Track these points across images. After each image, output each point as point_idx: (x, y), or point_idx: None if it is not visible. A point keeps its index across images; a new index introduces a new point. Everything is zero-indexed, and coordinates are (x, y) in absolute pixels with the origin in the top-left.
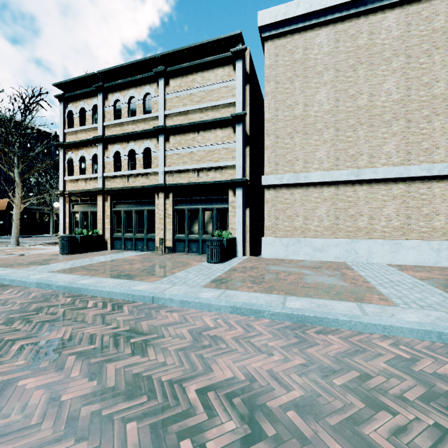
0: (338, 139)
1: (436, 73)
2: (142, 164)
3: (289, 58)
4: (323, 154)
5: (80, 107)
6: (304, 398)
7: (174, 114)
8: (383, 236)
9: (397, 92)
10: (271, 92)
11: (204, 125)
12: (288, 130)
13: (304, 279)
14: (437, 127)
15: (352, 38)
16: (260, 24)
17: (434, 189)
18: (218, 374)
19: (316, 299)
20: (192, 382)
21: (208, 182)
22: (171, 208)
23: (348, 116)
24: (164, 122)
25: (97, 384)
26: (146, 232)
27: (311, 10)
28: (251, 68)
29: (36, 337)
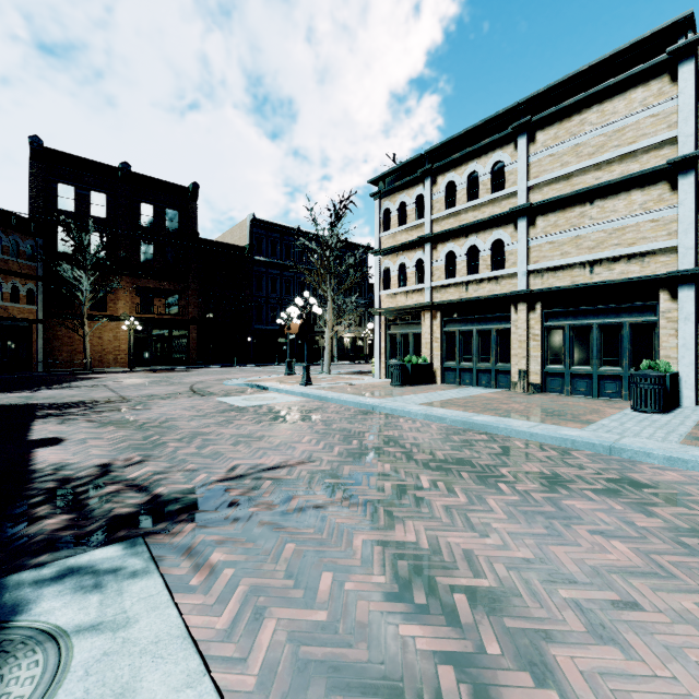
0: None
1: None
2: (489, 264)
3: None
4: None
5: (399, 202)
6: None
7: (544, 183)
8: None
9: None
10: None
11: (603, 190)
12: None
13: None
14: None
15: None
16: None
17: None
18: None
19: None
20: None
21: (613, 281)
22: (539, 326)
23: None
24: (527, 198)
25: (663, 522)
26: (494, 361)
27: None
28: None
29: (510, 467)
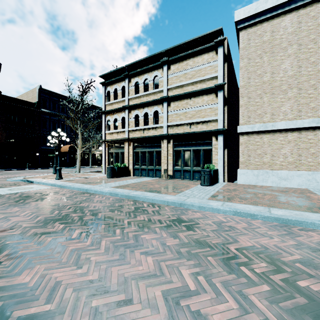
0: (300, 96)
1: None
2: (152, 121)
3: (259, 40)
4: (287, 108)
5: (114, 88)
6: (303, 259)
7: (174, 88)
8: None
9: None
10: (245, 66)
11: (194, 93)
12: (258, 92)
13: (278, 198)
14: None
15: (313, 18)
16: (236, 20)
17: None
18: (243, 243)
19: (293, 210)
20: (230, 245)
21: (197, 131)
22: (172, 150)
23: (310, 78)
24: (167, 93)
25: (179, 241)
26: (155, 165)
27: (278, 3)
28: (228, 51)
29: (131, 218)
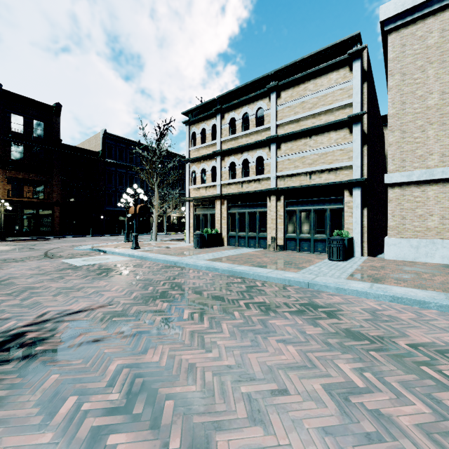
0: None
1: None
2: (254, 171)
3: (419, 45)
4: None
5: (201, 128)
6: None
7: (285, 123)
8: None
9: None
10: (396, 86)
11: (316, 130)
12: (418, 123)
13: None
14: None
15: None
16: (383, 19)
17: None
18: (416, 338)
19: None
20: (397, 339)
21: (321, 184)
22: (283, 210)
23: None
24: (276, 131)
25: (322, 330)
26: (258, 231)
27: None
28: (368, 65)
29: (247, 300)
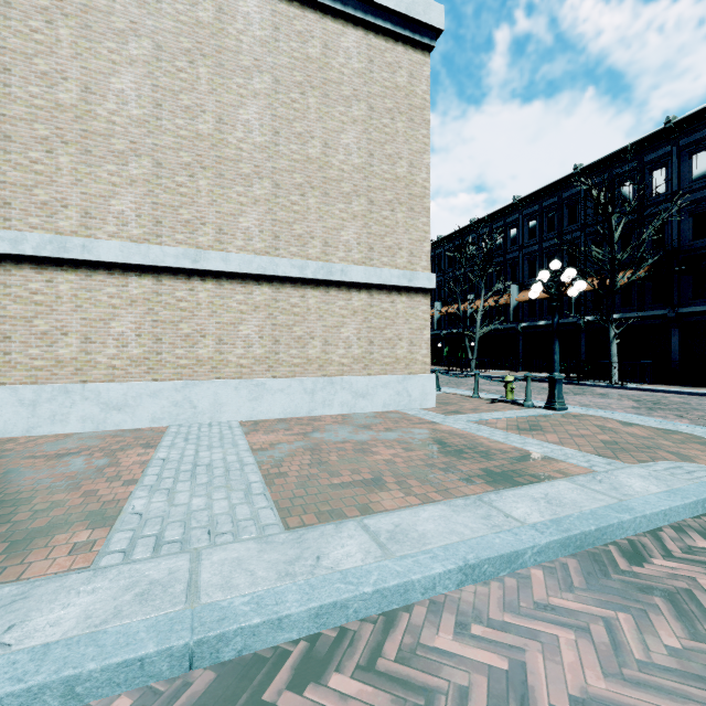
0: (160, 184)
1: (311, 124)
2: None
3: None
4: (129, 206)
5: None
6: None
7: None
8: (240, 374)
9: (261, 133)
10: None
11: None
12: (41, 131)
13: None
14: (313, 205)
15: None
16: None
17: (309, 299)
18: None
19: None
20: None
21: None
22: None
23: (181, 145)
24: None
25: None
26: None
27: None
28: None
29: None
